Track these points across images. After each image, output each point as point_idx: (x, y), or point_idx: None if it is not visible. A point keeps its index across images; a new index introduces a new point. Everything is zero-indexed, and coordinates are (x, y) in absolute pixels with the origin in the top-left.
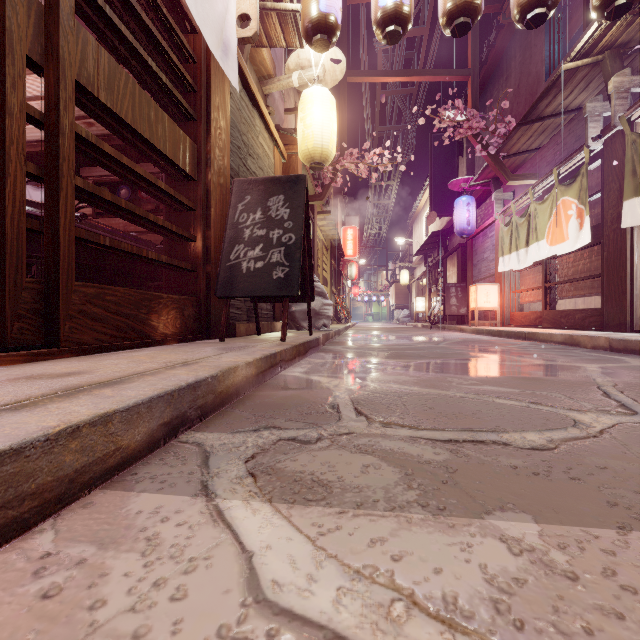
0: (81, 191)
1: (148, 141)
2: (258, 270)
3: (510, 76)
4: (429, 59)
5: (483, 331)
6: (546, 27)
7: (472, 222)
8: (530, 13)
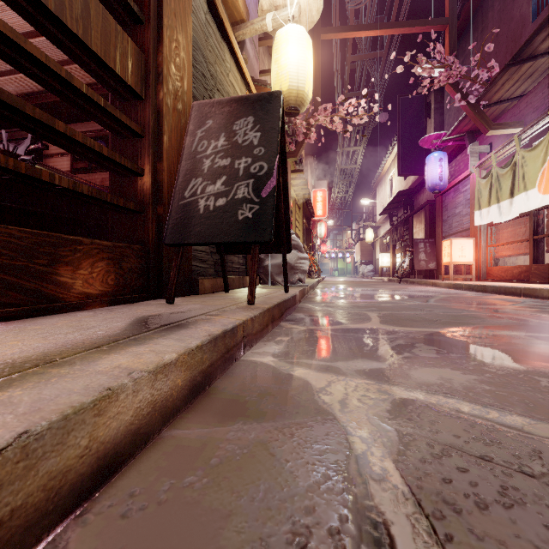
0: None
1: (54, 15)
2: (219, 209)
3: (487, 27)
4: (400, 19)
5: (462, 286)
6: None
7: (444, 177)
8: None
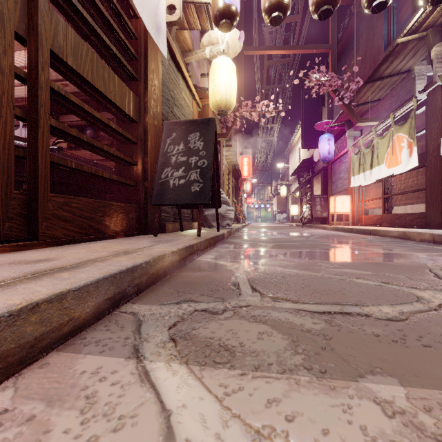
0: (54, 129)
1: (103, 94)
2: (181, 185)
3: (359, 49)
4: (301, 38)
5: (340, 229)
6: (385, 14)
7: (331, 152)
8: (375, 1)
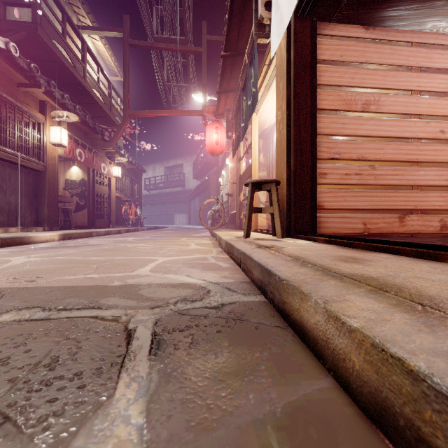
0: None
1: None
2: None
3: None
4: None
5: None
6: None
7: None
8: None
